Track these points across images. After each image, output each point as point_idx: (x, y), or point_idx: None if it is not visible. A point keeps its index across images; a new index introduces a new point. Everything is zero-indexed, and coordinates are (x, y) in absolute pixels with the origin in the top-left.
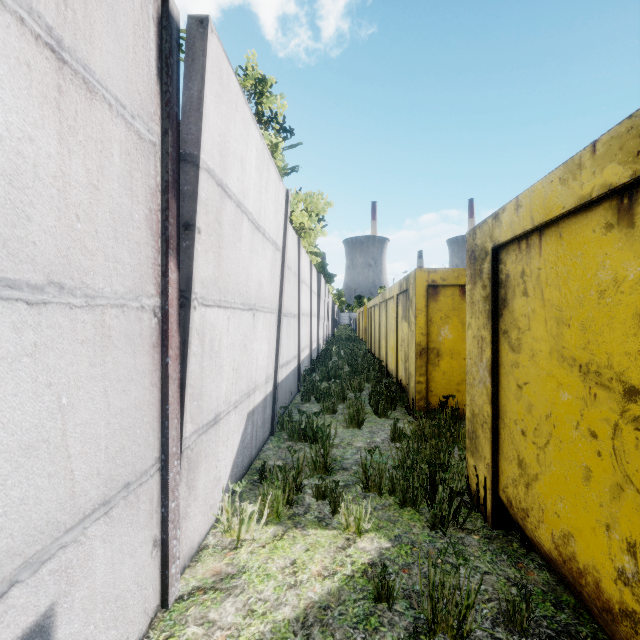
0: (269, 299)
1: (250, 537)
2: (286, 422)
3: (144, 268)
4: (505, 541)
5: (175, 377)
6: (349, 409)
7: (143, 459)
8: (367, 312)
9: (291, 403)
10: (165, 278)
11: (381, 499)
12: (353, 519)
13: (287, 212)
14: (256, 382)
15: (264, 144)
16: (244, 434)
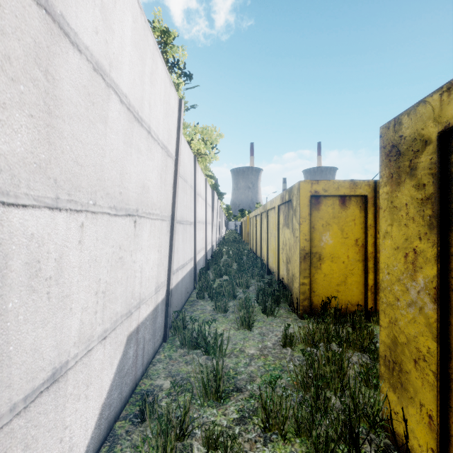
0: (159, 205)
1: None
2: (179, 326)
3: None
4: None
5: None
6: (240, 311)
7: None
8: (249, 220)
9: (187, 301)
10: None
11: (285, 444)
12: None
13: (180, 121)
14: (141, 296)
15: (147, 24)
16: (122, 361)
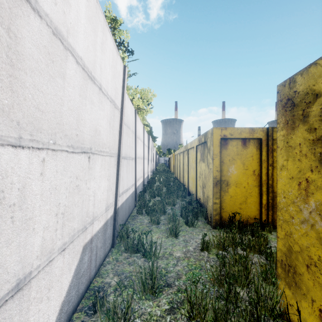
0: (108, 145)
1: None
2: (124, 236)
3: None
4: None
5: None
6: (169, 224)
7: None
8: (175, 157)
9: (130, 216)
10: None
11: None
12: None
13: (124, 82)
14: (94, 214)
15: (98, 4)
16: (79, 266)
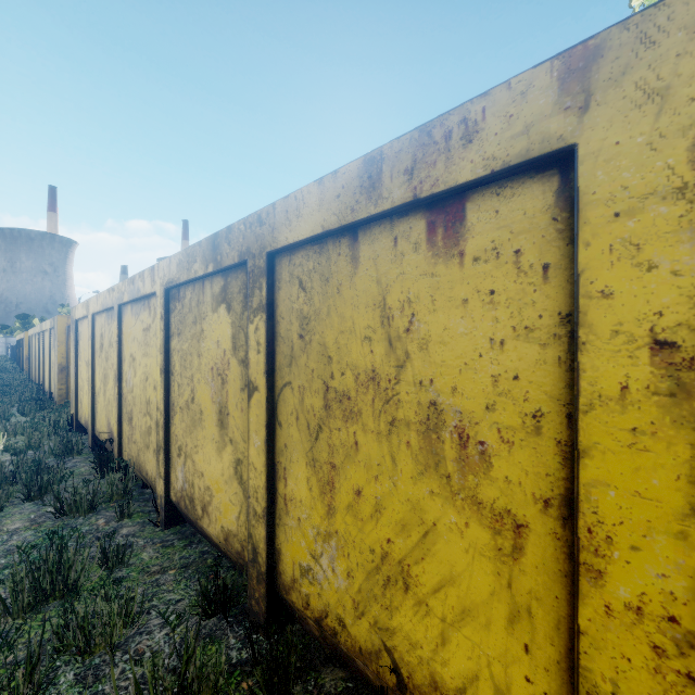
0: None
1: None
2: None
3: None
4: (79, 435)
5: None
6: None
7: None
8: (28, 340)
9: None
10: None
11: (16, 438)
12: None
13: None
14: None
15: None
16: None
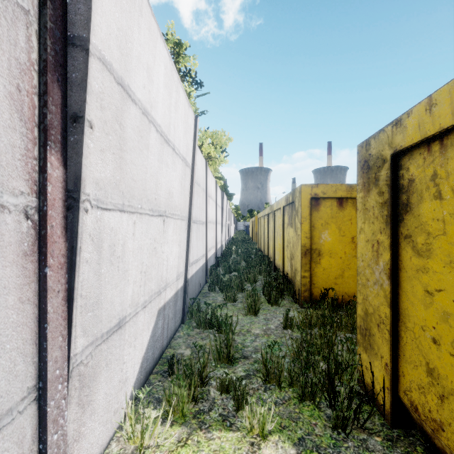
0: (179, 207)
1: (154, 443)
2: (195, 311)
3: (6, 158)
4: (408, 444)
5: (59, 289)
6: (247, 300)
7: (4, 397)
8: (258, 221)
9: (200, 293)
10: (43, 174)
11: (280, 391)
12: (257, 421)
13: (196, 135)
14: (167, 280)
15: (173, 66)
16: (154, 329)
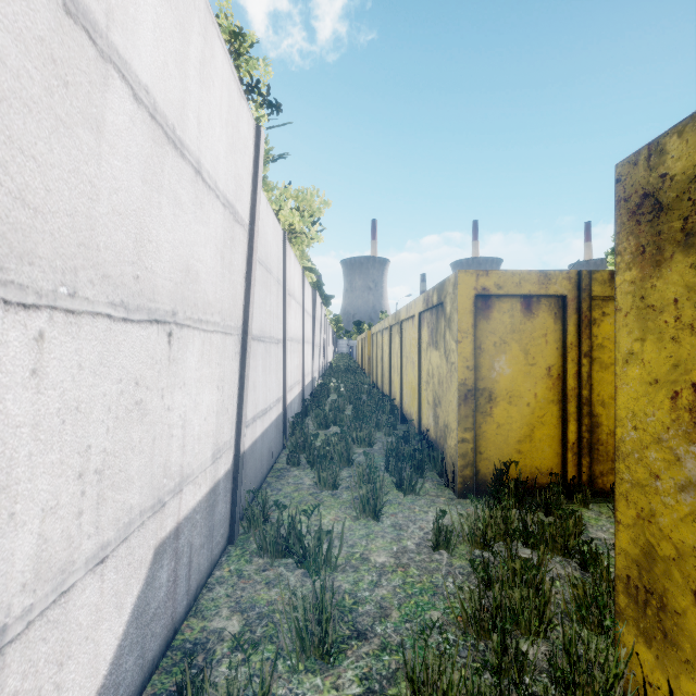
0: (218, 307)
1: None
2: (257, 517)
3: None
4: None
5: None
6: (360, 489)
7: None
8: (372, 338)
9: (272, 469)
10: None
11: None
12: None
13: (257, 163)
14: (184, 470)
15: None
16: (145, 596)
